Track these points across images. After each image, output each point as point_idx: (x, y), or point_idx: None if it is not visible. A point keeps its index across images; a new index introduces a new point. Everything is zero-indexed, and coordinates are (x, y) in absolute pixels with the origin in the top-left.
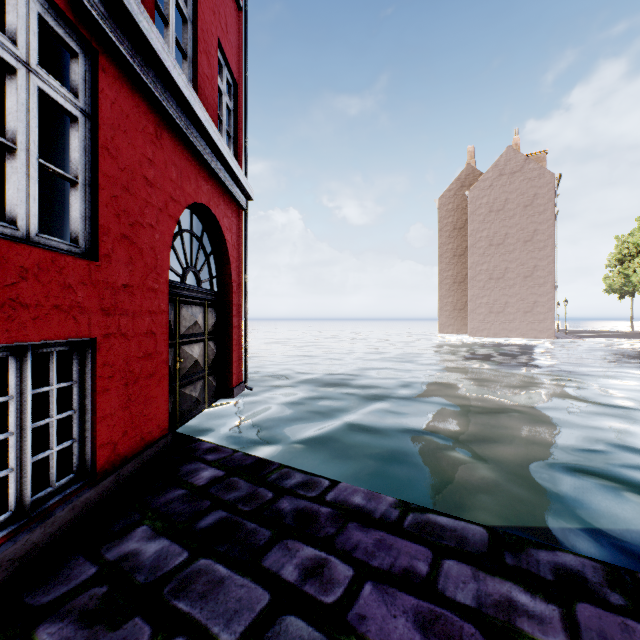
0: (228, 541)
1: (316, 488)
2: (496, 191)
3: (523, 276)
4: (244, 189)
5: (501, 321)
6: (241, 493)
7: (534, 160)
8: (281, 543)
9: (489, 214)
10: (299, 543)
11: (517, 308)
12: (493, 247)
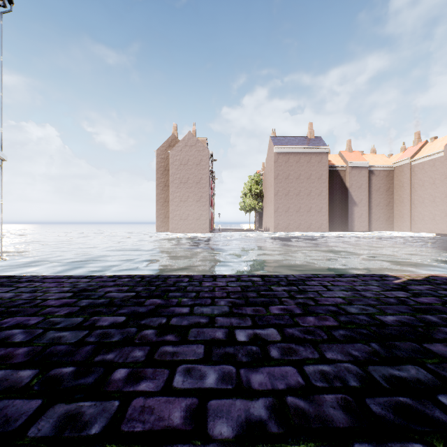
0: (1, 286)
1: (37, 277)
2: (184, 154)
3: (196, 200)
4: (1, 157)
5: (186, 224)
6: (4, 281)
7: (201, 141)
8: (20, 284)
9: (180, 165)
10: (27, 283)
11: (193, 217)
12: (182, 184)
